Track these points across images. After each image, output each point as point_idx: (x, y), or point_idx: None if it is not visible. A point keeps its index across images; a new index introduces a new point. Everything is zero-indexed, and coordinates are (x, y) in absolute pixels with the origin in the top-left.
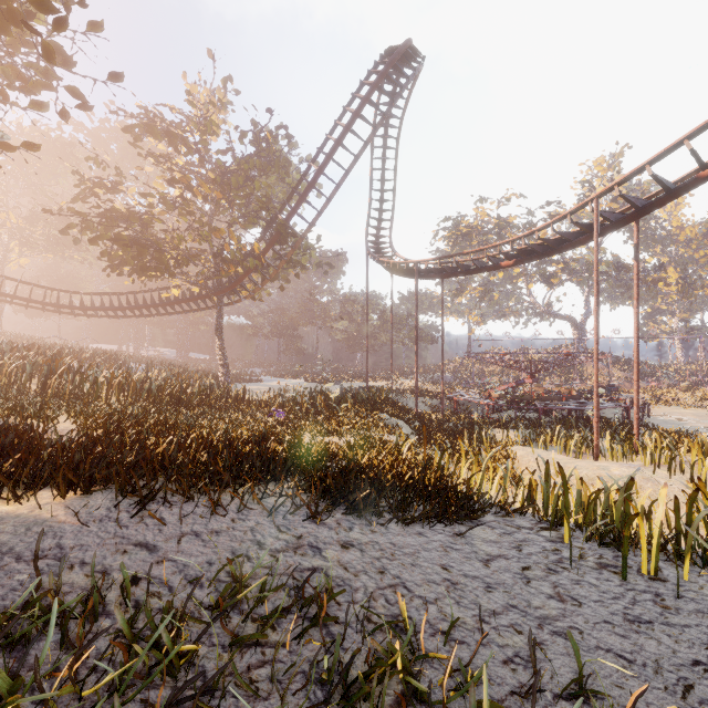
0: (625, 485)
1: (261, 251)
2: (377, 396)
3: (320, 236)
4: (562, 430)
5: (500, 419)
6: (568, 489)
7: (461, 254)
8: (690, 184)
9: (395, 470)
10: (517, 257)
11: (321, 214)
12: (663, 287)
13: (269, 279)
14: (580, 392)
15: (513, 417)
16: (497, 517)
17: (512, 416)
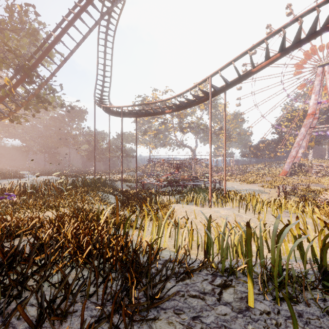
0: (274, 230)
1: (12, 85)
2: (98, 182)
3: (61, 84)
4: (194, 194)
5: (164, 191)
6: (251, 248)
7: (146, 104)
8: (248, 74)
9: (71, 247)
10: (173, 108)
11: (60, 67)
12: (222, 136)
13: (21, 106)
14: (197, 177)
15: (170, 190)
16: (179, 282)
17: (170, 189)
